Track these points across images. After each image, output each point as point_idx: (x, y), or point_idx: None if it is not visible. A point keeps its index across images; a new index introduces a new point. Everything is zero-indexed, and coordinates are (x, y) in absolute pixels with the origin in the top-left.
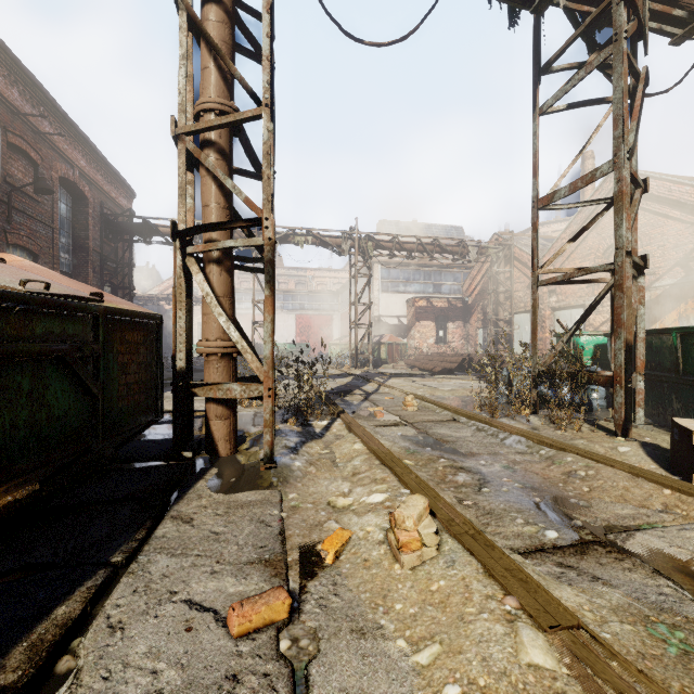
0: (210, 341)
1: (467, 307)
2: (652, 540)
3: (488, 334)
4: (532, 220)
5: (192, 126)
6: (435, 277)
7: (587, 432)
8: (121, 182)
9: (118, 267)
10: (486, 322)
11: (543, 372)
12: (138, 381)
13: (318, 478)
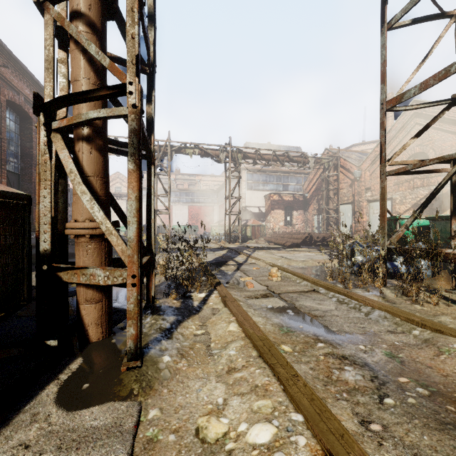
0: (79, 221)
1: (306, 200)
2: None
3: (322, 219)
4: (381, 120)
5: None
6: (284, 179)
7: (442, 306)
8: None
9: None
10: (320, 211)
11: (392, 250)
12: None
13: (188, 379)
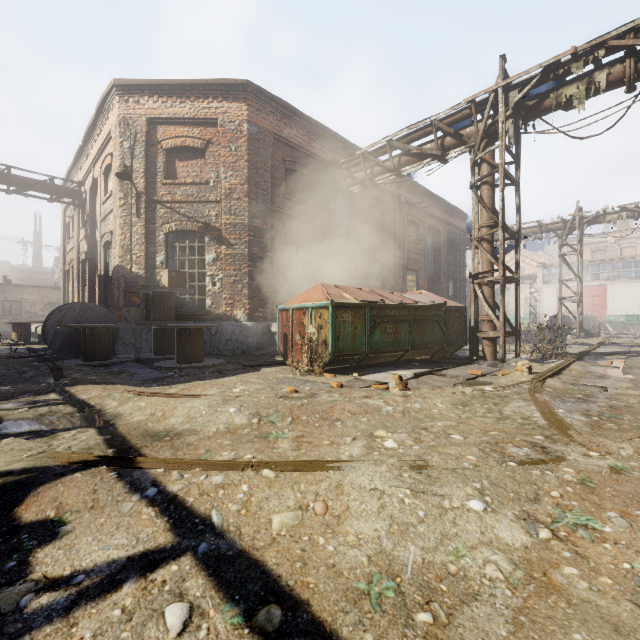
0: (483, 315)
1: None
2: (633, 391)
3: None
4: None
5: (475, 236)
6: None
7: None
8: (459, 212)
9: (457, 268)
10: None
11: None
12: (457, 329)
13: None
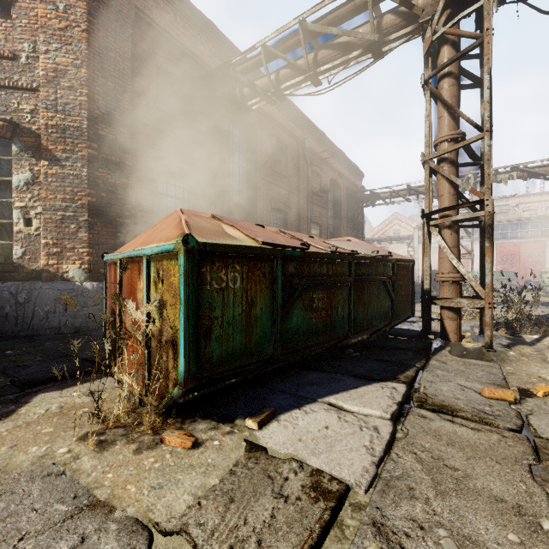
0: (444, 273)
1: None
2: None
3: None
4: None
5: (434, 154)
6: None
7: None
8: (356, 170)
9: (355, 224)
10: None
11: None
12: (405, 294)
13: (529, 364)
